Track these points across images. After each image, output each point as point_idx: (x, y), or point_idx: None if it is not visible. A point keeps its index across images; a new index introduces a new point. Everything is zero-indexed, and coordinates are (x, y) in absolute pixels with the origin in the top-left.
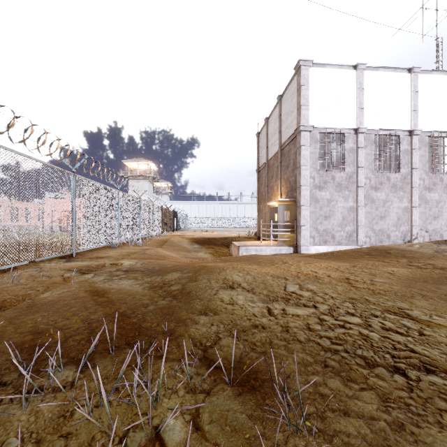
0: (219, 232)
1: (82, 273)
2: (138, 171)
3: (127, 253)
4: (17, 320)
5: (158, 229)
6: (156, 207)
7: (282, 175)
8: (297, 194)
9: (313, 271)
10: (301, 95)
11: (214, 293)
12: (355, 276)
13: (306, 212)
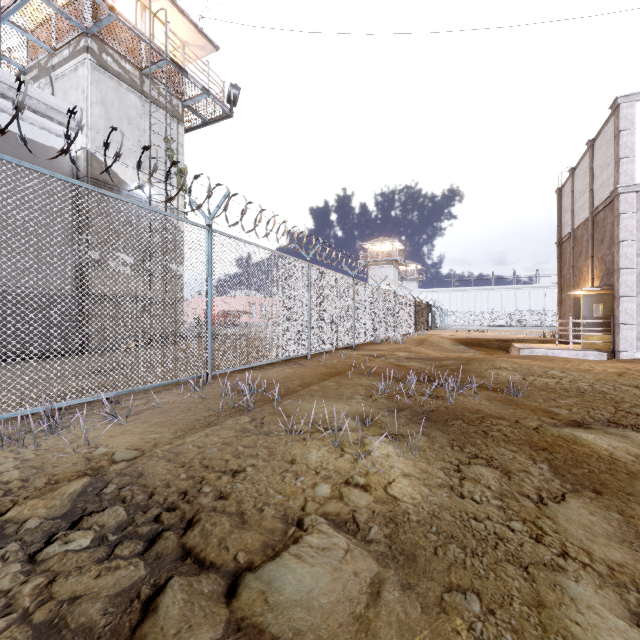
0: (495, 333)
1: (375, 357)
2: (380, 254)
3: (394, 348)
4: (371, 370)
5: (411, 327)
6: (409, 300)
7: (594, 252)
8: (614, 280)
9: (592, 367)
10: (620, 144)
11: (484, 370)
12: (636, 372)
13: (629, 305)
